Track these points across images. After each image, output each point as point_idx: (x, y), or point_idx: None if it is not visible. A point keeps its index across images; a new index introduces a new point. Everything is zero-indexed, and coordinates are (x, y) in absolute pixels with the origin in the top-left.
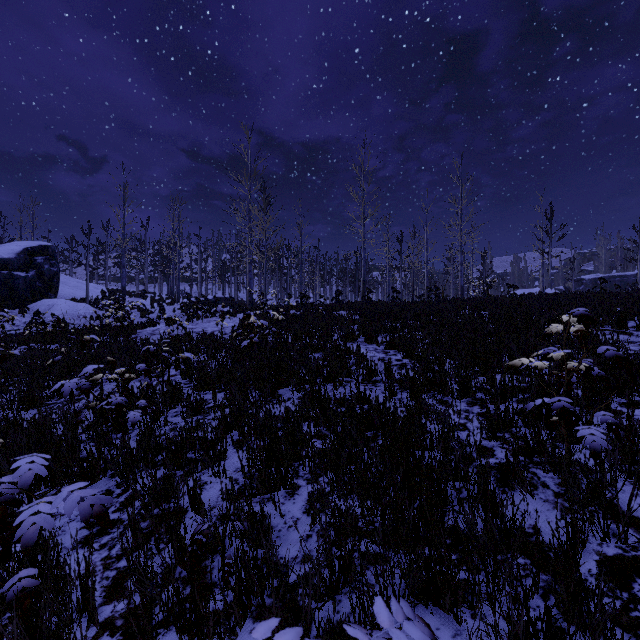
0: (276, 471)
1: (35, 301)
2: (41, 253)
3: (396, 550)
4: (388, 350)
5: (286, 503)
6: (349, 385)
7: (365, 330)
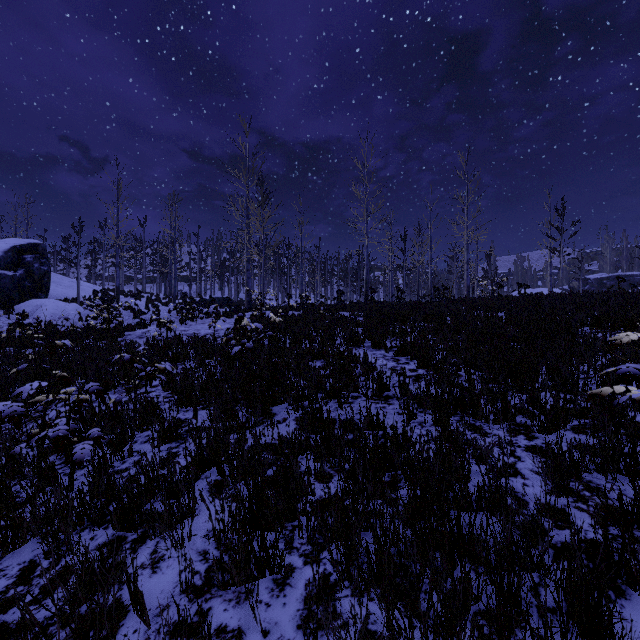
0: (259, 549)
1: (24, 301)
2: (30, 251)
3: None
4: (399, 357)
5: (272, 604)
6: (356, 402)
7: (371, 334)
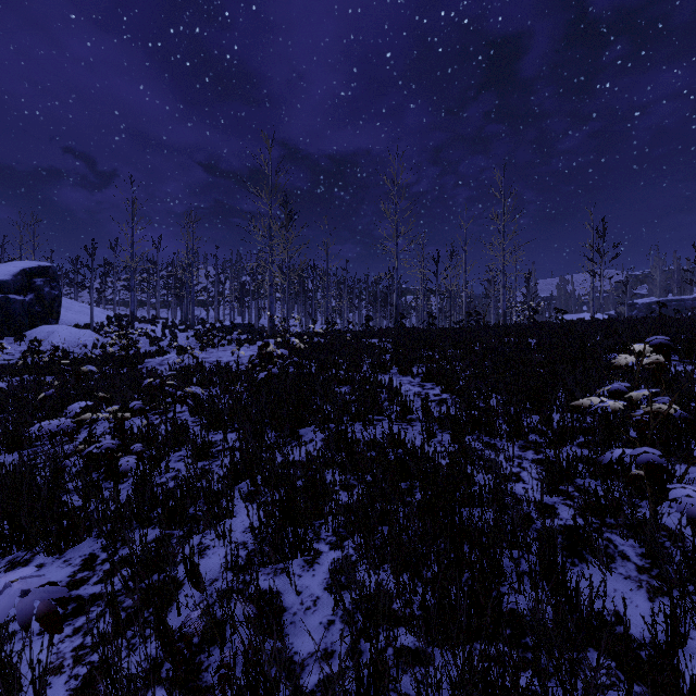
0: (292, 534)
1: (34, 327)
2: (41, 275)
3: (441, 645)
4: (425, 383)
5: (304, 575)
6: (380, 424)
7: (398, 360)
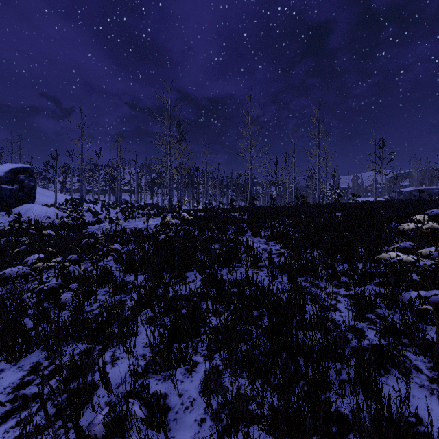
0: (177, 350)
1: (18, 206)
2: (23, 172)
3: None
4: (269, 242)
5: (184, 381)
6: (240, 269)
7: (252, 227)
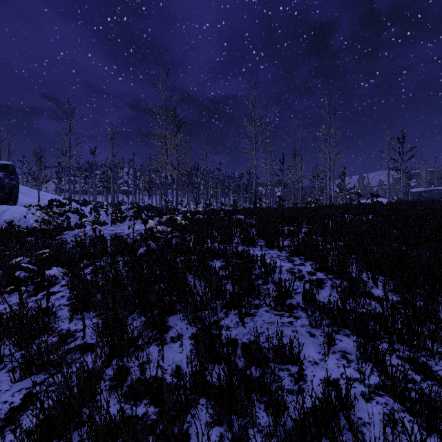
0: None
1: None
2: (2, 170)
3: None
4: (292, 257)
5: None
6: (259, 314)
7: (265, 235)
